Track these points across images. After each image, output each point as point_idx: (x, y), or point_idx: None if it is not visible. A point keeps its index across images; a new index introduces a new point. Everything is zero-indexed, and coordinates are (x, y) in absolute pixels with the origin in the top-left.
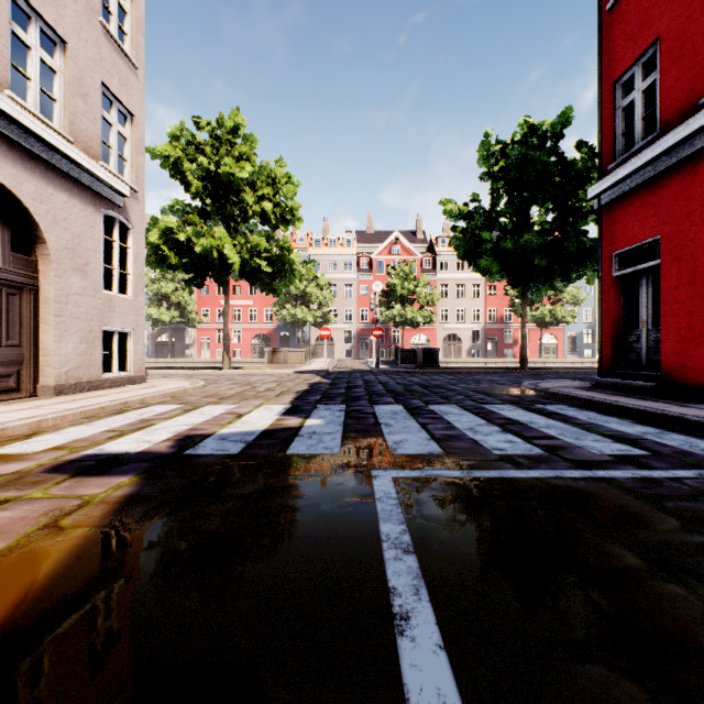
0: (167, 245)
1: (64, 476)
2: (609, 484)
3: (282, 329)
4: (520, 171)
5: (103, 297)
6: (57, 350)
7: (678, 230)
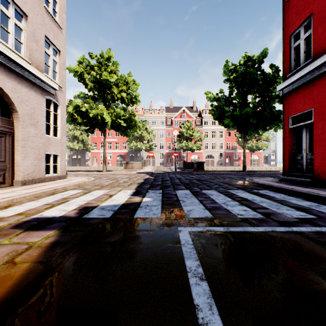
0: (76, 113)
1: (20, 231)
2: (301, 235)
3: (130, 152)
4: (243, 78)
5: (45, 138)
6: (23, 163)
7: (322, 106)
